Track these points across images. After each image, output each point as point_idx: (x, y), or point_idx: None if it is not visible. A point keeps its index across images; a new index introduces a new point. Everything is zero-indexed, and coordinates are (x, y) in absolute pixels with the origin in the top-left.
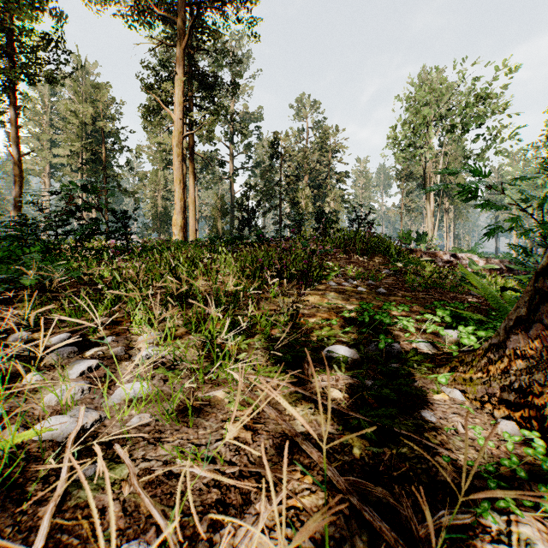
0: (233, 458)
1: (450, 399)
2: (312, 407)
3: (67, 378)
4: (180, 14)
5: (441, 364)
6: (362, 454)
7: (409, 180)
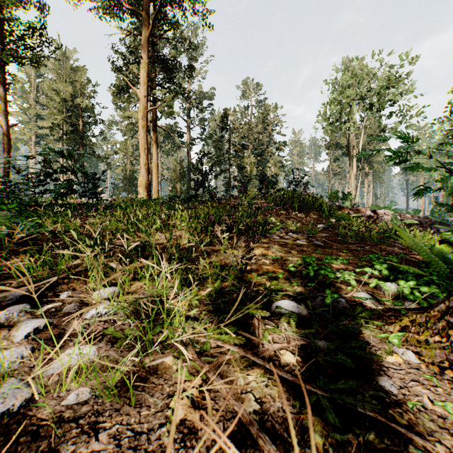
0: (177, 452)
1: (405, 362)
2: (265, 377)
3: (11, 341)
4: (144, 8)
5: (390, 322)
6: (325, 443)
7: (336, 149)
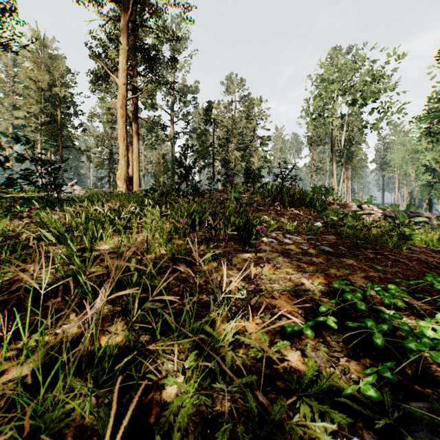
0: None
1: None
2: None
3: None
4: None
5: None
6: None
7: (318, 144)
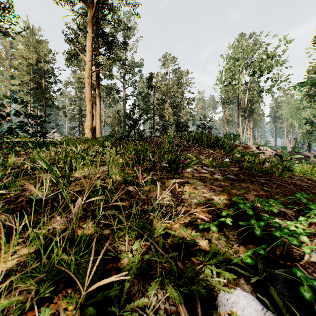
0: None
1: None
2: None
3: None
4: None
5: None
6: None
7: (228, 104)
